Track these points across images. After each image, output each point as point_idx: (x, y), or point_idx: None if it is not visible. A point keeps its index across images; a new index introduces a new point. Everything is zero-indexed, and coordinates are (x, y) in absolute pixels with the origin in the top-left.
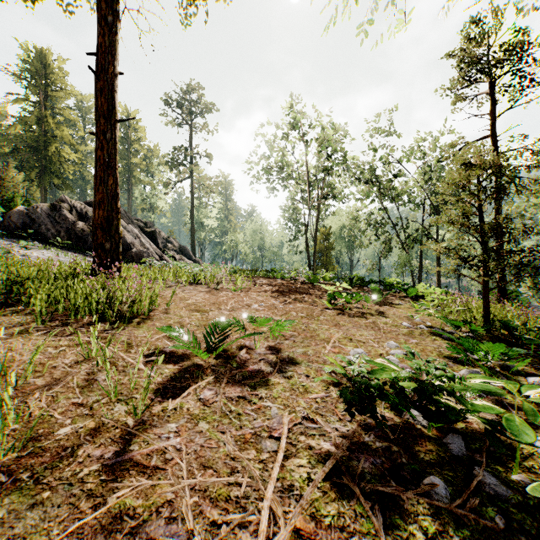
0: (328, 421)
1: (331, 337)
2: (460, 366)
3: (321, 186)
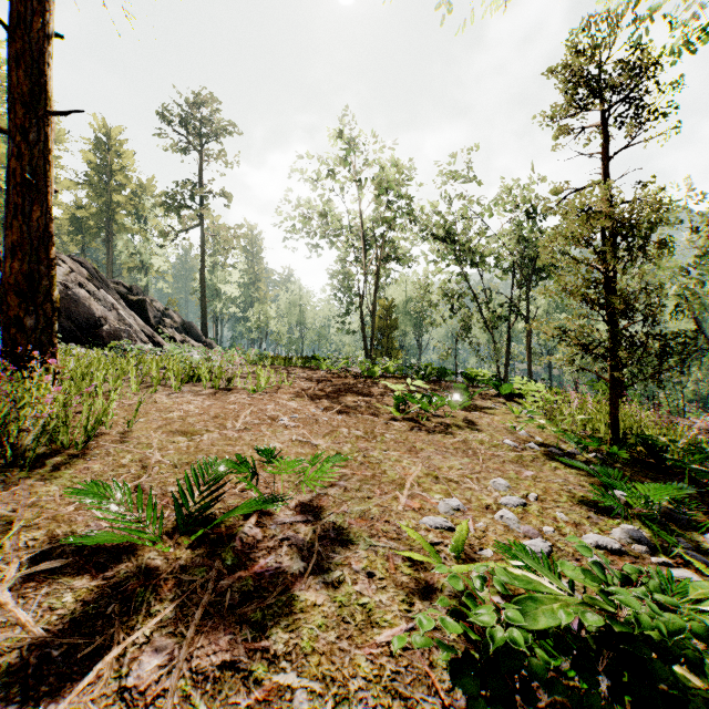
0: None
1: (405, 475)
2: (608, 520)
3: (382, 244)
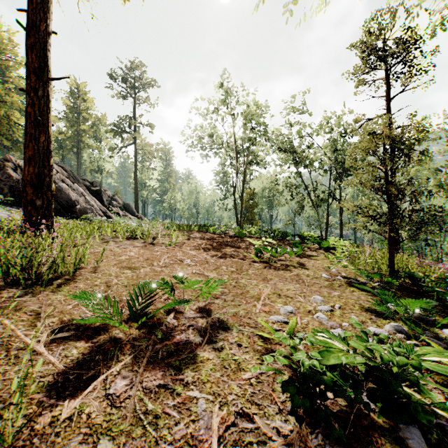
0: (266, 415)
1: (260, 293)
2: (382, 320)
3: (247, 154)
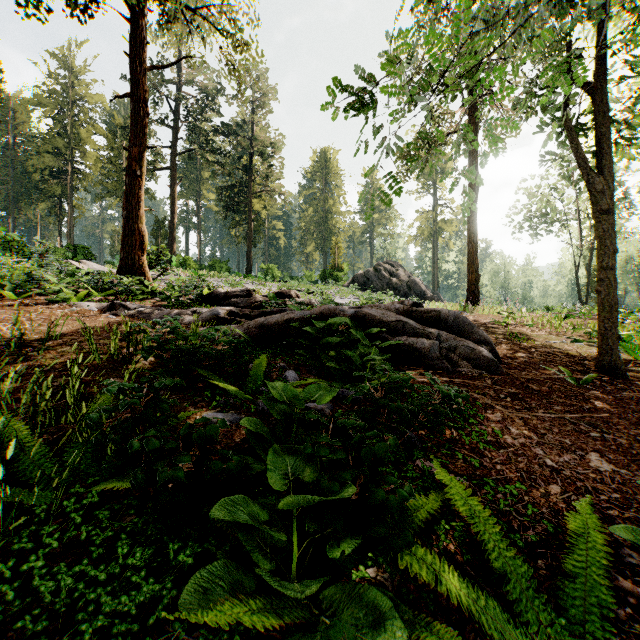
0: None
1: None
2: None
3: None
